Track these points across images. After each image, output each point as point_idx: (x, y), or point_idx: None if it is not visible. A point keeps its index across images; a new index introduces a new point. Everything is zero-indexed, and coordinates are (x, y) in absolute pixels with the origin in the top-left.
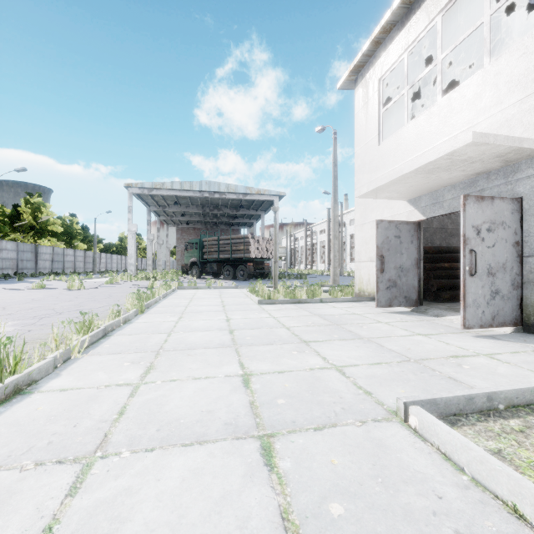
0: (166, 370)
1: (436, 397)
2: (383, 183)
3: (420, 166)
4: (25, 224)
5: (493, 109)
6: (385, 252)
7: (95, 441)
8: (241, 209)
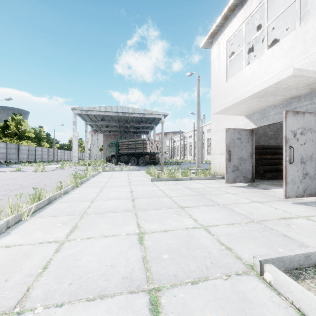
0: (85, 229)
1: (283, 255)
2: (231, 104)
3: (256, 92)
4: (11, 132)
5: (302, 56)
6: (231, 148)
7: (18, 296)
8: (142, 123)
